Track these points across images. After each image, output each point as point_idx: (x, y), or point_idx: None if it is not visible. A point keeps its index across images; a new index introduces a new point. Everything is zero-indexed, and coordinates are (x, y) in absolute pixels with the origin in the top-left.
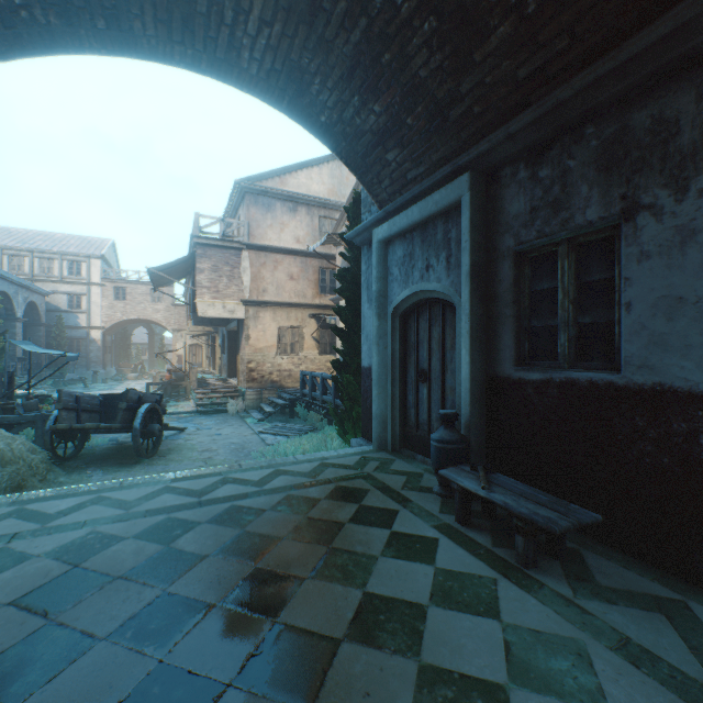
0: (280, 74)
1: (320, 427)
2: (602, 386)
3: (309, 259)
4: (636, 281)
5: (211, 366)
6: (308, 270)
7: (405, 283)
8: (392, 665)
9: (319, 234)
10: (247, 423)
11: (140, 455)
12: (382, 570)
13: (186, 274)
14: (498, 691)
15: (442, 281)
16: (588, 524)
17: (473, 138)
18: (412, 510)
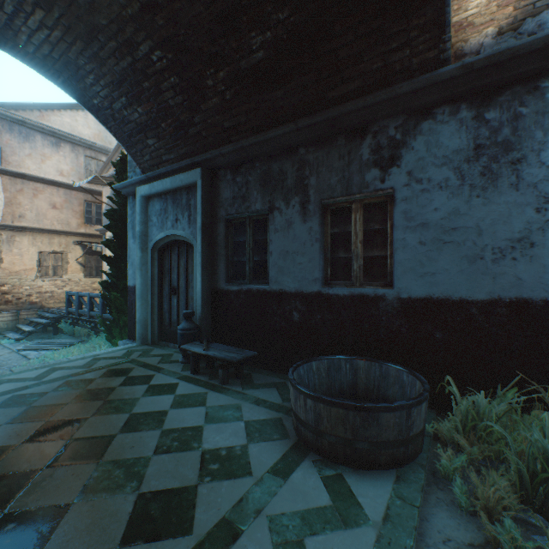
0: (58, 61)
1: (87, 339)
2: (262, 291)
3: (74, 192)
4: (274, 242)
5: None
6: (73, 202)
7: (162, 228)
8: (147, 434)
9: (85, 171)
10: (2, 344)
11: None
12: (143, 402)
13: None
14: (199, 428)
15: (186, 230)
16: (250, 356)
17: (204, 149)
18: (164, 373)
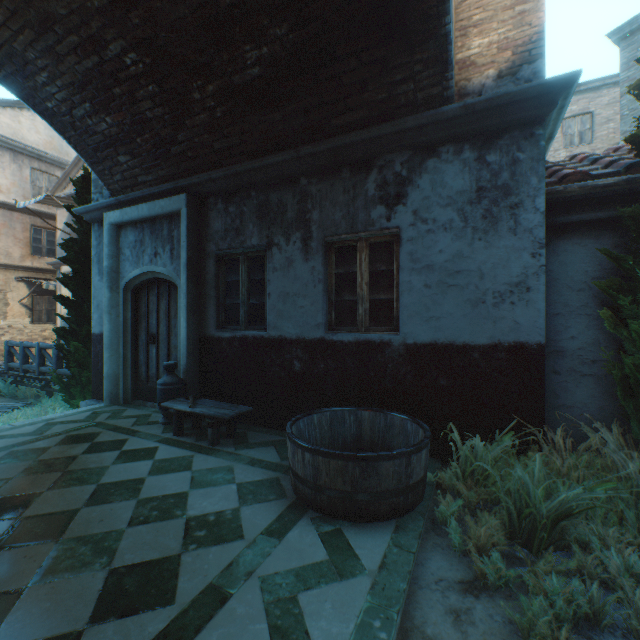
0: None
1: (36, 402)
2: (259, 338)
3: (16, 214)
4: (272, 282)
5: None
6: (14, 226)
7: (137, 264)
8: (120, 505)
9: (31, 187)
10: None
11: None
12: (114, 471)
13: None
14: (183, 494)
15: (167, 267)
16: (245, 412)
17: (190, 171)
18: (140, 436)
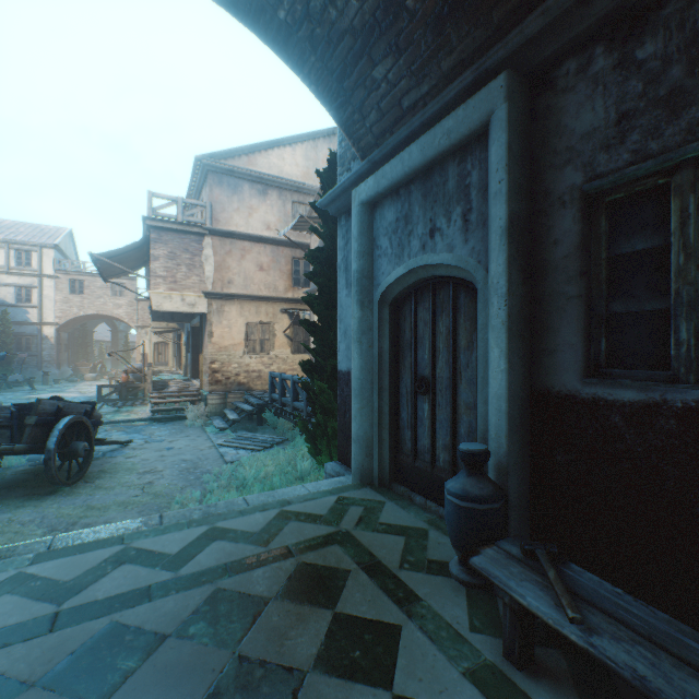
0: None
1: (291, 438)
2: None
3: (281, 248)
4: None
5: (177, 365)
6: (279, 260)
7: (399, 258)
8: None
9: (292, 221)
10: (207, 433)
11: (56, 483)
12: None
13: (142, 263)
14: None
15: (455, 250)
16: None
17: (514, 18)
18: (423, 624)
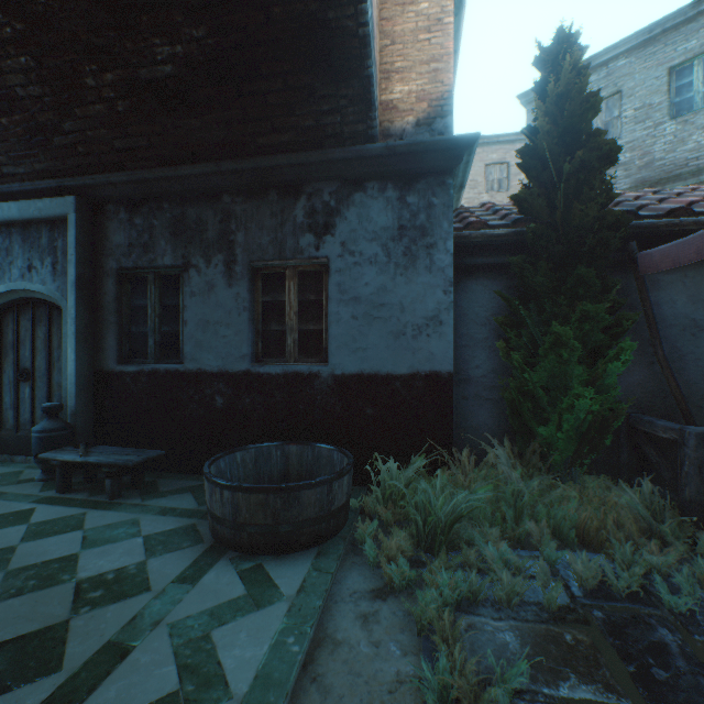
0: None
1: None
2: (173, 372)
3: None
4: (190, 309)
5: None
6: None
7: (1, 279)
8: None
9: None
10: None
11: None
12: None
13: None
14: (72, 556)
15: (48, 284)
16: (155, 457)
17: (80, 169)
18: (7, 498)
